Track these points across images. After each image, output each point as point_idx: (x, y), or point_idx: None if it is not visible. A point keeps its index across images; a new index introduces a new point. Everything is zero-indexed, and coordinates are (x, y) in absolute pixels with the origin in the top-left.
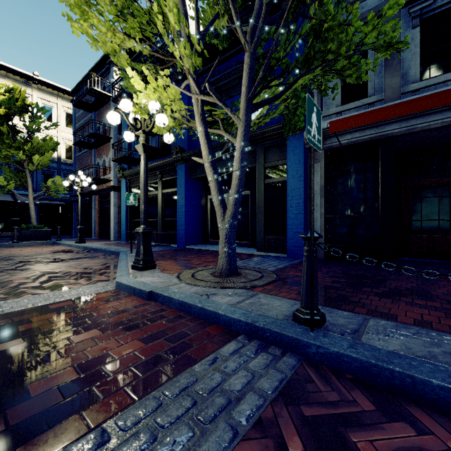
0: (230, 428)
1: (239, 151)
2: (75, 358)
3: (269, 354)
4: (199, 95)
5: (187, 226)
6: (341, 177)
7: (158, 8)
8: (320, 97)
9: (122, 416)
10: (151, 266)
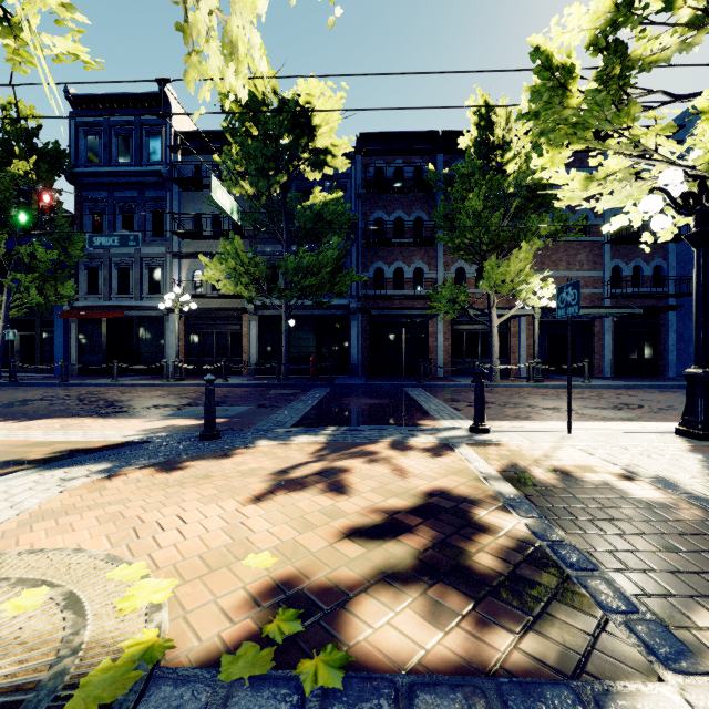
0: None
1: (2, 327)
2: None
3: None
4: None
5: None
6: (86, 332)
7: None
8: (76, 288)
9: None
10: None
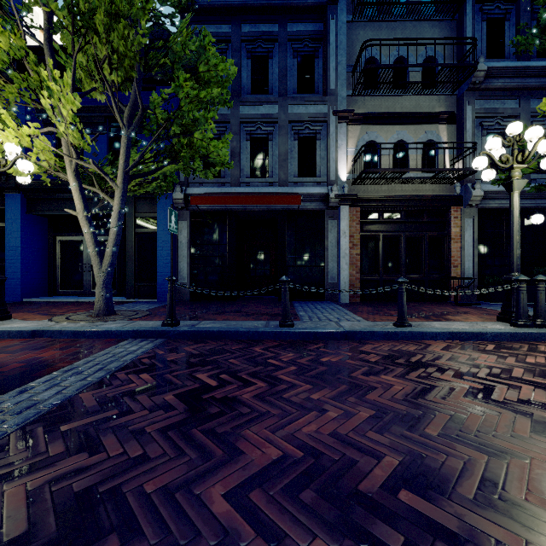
0: (135, 355)
1: (117, 212)
2: (10, 362)
3: (149, 341)
4: (79, 161)
5: (25, 274)
6: (203, 235)
7: (37, 77)
8: None
9: (77, 363)
10: (6, 317)
